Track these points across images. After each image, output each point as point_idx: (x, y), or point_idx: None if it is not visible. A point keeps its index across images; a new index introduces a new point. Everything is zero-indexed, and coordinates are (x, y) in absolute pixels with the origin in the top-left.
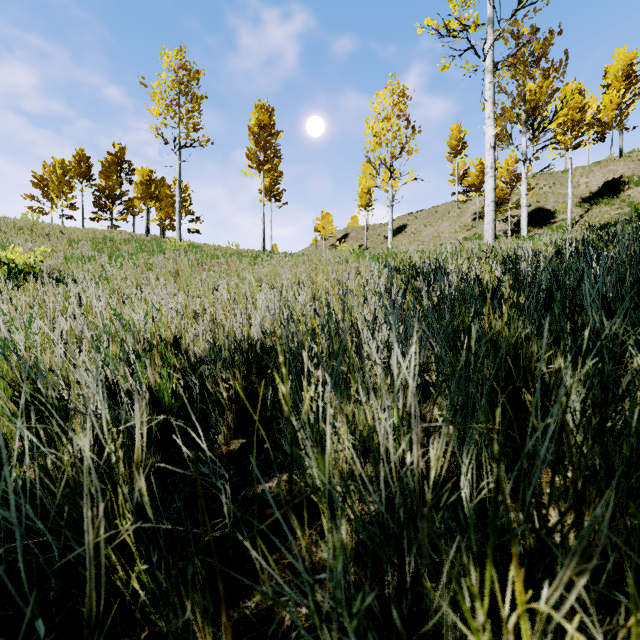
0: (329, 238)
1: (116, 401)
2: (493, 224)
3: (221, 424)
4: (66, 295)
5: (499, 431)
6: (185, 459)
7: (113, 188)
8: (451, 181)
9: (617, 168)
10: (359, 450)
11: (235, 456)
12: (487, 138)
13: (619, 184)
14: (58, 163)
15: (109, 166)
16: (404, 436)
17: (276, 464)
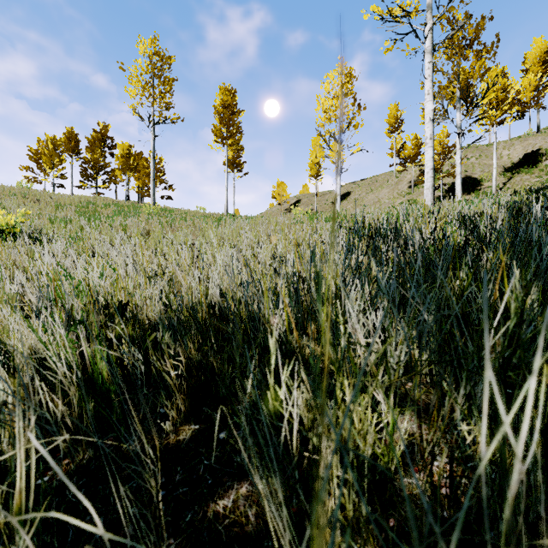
0: (284, 203)
1: (46, 380)
2: (432, 189)
3: (169, 408)
4: (31, 254)
5: (544, 448)
6: (123, 454)
7: (97, 160)
8: (389, 154)
9: (535, 142)
10: (342, 462)
11: (184, 451)
12: (427, 112)
13: (537, 155)
14: (50, 139)
15: (94, 142)
16: (424, 473)
17: (233, 466)
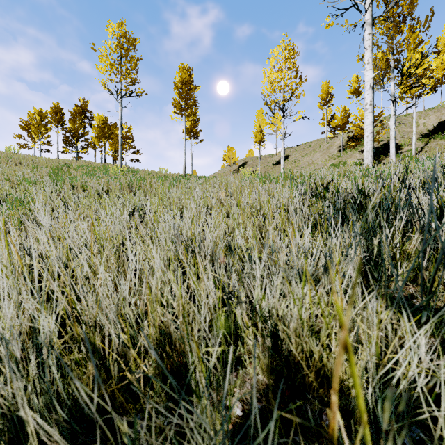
0: (233, 165)
1: None
2: (372, 151)
3: None
4: None
5: None
6: None
7: (77, 129)
8: (321, 123)
9: None
10: None
11: None
12: (367, 80)
13: None
14: (37, 111)
15: (76, 114)
16: None
17: None
